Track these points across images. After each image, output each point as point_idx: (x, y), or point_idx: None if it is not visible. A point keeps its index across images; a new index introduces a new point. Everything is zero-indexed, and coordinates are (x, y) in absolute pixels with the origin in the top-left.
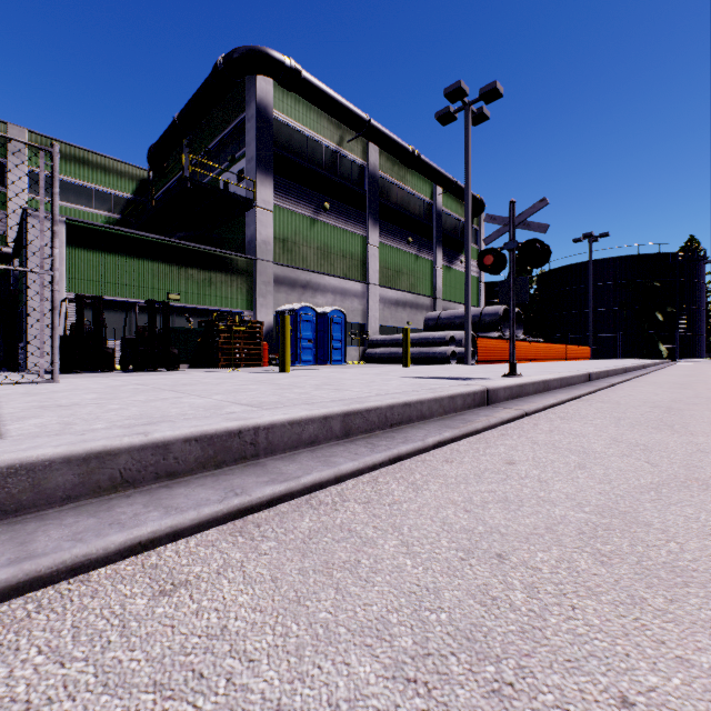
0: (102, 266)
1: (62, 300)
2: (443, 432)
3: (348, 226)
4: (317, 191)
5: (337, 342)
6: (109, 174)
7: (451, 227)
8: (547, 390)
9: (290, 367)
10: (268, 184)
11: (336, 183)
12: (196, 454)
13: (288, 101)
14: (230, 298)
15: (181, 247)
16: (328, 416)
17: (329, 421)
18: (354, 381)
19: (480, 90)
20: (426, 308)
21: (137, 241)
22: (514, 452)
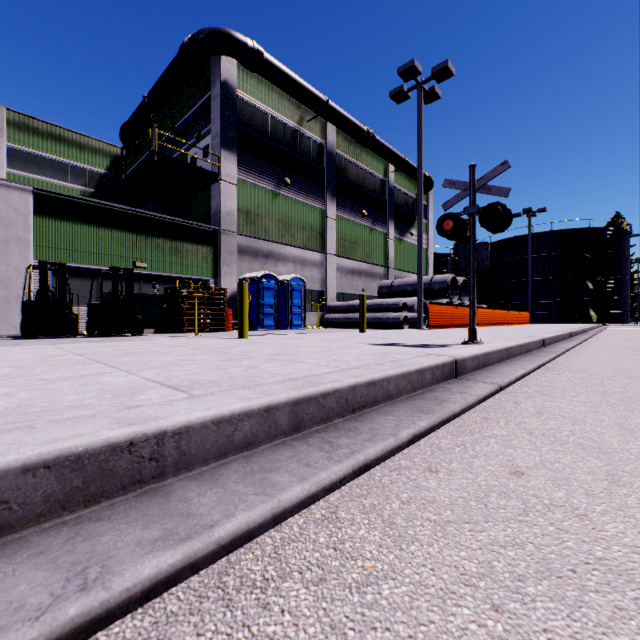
0: (70, 234)
1: (28, 267)
2: (418, 420)
3: (307, 199)
4: (278, 167)
5: (297, 308)
6: (84, 151)
7: (402, 202)
8: (509, 357)
9: (252, 331)
10: (232, 159)
11: (296, 160)
12: (46, 490)
13: (251, 82)
14: (196, 266)
15: (148, 217)
16: (271, 406)
17: (273, 413)
18: (311, 349)
19: (432, 69)
20: (379, 276)
21: (104, 211)
22: (513, 451)
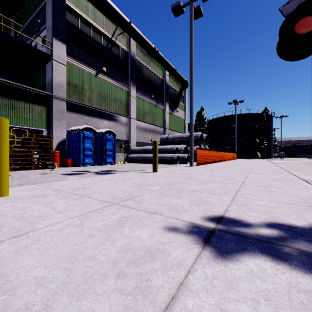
0: None
1: None
2: None
3: (118, 83)
4: (98, 59)
5: (109, 151)
6: None
7: (172, 93)
8: None
9: (74, 167)
10: (62, 47)
11: (110, 57)
12: None
13: None
14: (31, 119)
15: None
16: None
17: None
18: None
19: None
20: (160, 133)
21: None
22: None
